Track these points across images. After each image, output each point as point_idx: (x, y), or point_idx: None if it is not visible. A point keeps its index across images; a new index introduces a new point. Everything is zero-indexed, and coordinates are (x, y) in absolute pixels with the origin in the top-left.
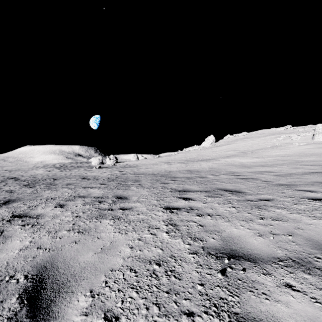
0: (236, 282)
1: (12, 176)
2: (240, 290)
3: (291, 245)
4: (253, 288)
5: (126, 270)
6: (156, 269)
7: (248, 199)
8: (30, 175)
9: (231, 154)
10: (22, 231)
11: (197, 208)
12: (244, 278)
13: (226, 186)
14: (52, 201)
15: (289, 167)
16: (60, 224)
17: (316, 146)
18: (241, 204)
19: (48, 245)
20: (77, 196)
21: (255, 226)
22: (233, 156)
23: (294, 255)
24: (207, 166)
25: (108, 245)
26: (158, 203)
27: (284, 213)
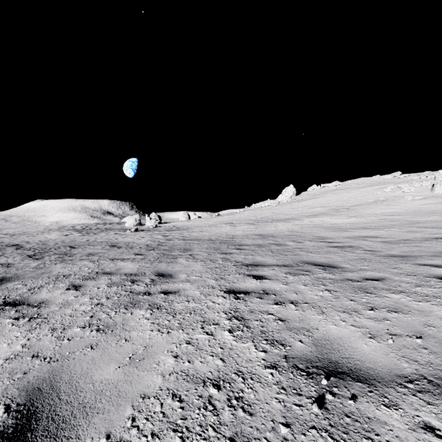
0: (342, 419)
1: (14, 243)
2: (351, 436)
3: (422, 353)
4: (371, 431)
5: (166, 397)
6: (214, 396)
7: (349, 279)
8: (39, 242)
9: (318, 211)
10: (13, 328)
11: (274, 291)
12: (355, 414)
13: (315, 259)
14: (64, 280)
15: (402, 231)
16: (72, 317)
17: (437, 201)
18: (338, 285)
19: (49, 351)
20: (100, 272)
21: (363, 322)
22: (321, 214)
23: (429, 371)
24: (286, 228)
25: (141, 352)
26: (217, 283)
27: (404, 300)
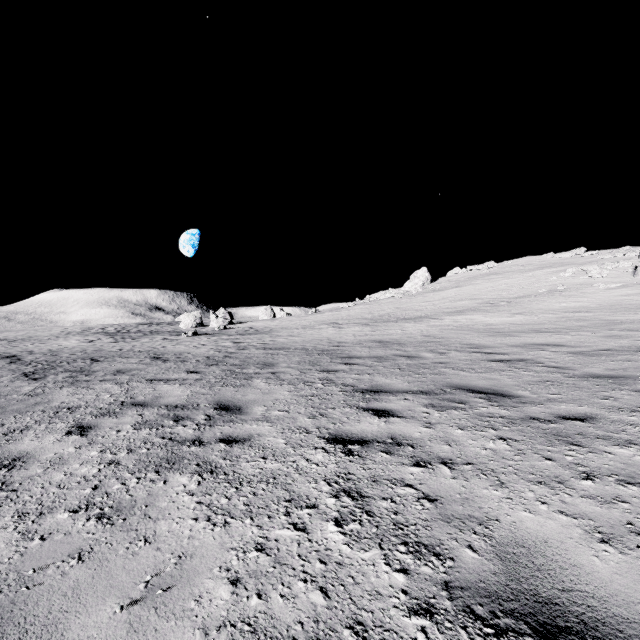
0: None
1: (10, 353)
2: None
3: None
4: None
5: None
6: None
7: (533, 417)
8: (48, 351)
9: (465, 306)
10: None
11: (411, 439)
12: None
13: (470, 380)
14: (67, 416)
15: (598, 335)
16: (60, 488)
17: None
18: (518, 429)
19: None
20: (128, 403)
21: (580, 504)
22: (469, 310)
23: None
24: (418, 331)
25: (170, 571)
26: (314, 423)
27: None
